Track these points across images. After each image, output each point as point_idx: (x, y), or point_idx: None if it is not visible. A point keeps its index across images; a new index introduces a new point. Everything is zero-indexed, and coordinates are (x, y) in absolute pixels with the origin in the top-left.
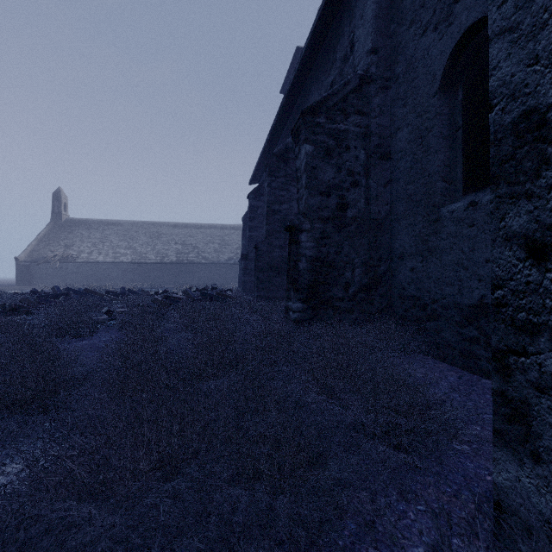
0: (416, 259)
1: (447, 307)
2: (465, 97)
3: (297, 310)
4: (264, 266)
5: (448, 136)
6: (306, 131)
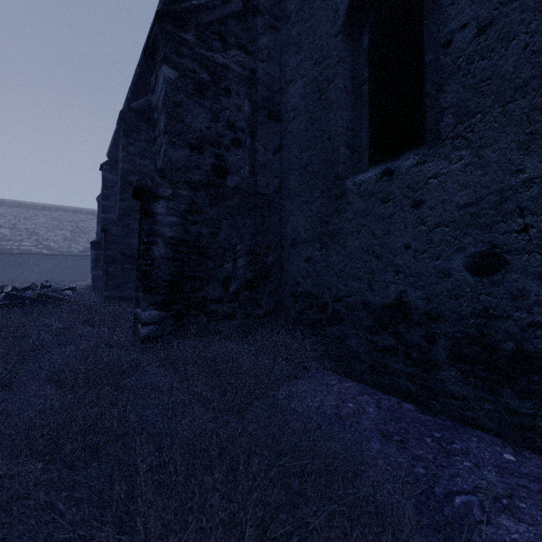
0: (313, 246)
1: (353, 307)
2: (372, 43)
3: (149, 320)
4: (117, 255)
5: (351, 92)
6: (165, 45)
